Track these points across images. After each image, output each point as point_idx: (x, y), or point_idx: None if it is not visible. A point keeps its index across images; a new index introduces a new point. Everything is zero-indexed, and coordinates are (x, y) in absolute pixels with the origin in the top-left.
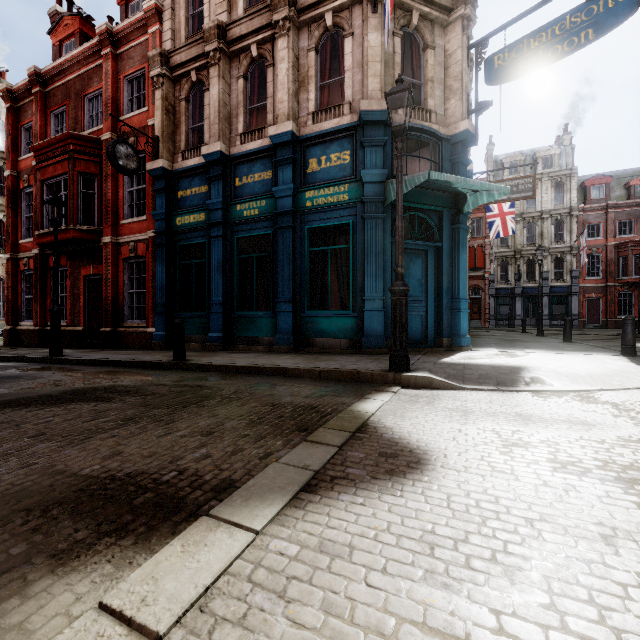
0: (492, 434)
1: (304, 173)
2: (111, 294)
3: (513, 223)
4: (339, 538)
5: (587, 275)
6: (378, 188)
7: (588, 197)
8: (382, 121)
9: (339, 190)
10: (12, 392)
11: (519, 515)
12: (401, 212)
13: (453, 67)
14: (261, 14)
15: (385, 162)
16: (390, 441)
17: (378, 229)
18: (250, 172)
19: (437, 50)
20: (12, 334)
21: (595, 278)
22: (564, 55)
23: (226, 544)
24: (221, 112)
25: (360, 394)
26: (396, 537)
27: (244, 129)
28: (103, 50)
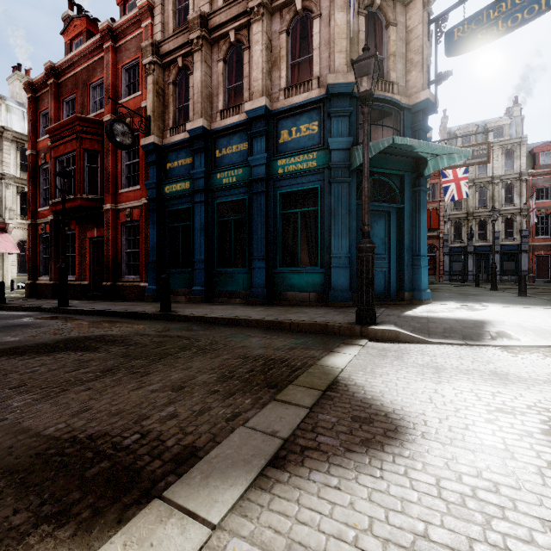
0: (471, 396)
1: (276, 143)
2: (111, 253)
3: (467, 187)
4: (311, 540)
5: (536, 234)
6: (344, 155)
7: (537, 163)
8: (348, 93)
9: (308, 158)
10: (15, 340)
11: (531, 514)
12: (367, 173)
13: (414, 42)
14: (238, 3)
15: (350, 131)
16: (363, 402)
17: (344, 192)
18: (229, 144)
19: (399, 27)
20: (32, 287)
21: (544, 237)
22: (524, 22)
23: (175, 545)
24: (203, 92)
25: (329, 347)
26: (381, 543)
27: (223, 106)
28: (105, 44)
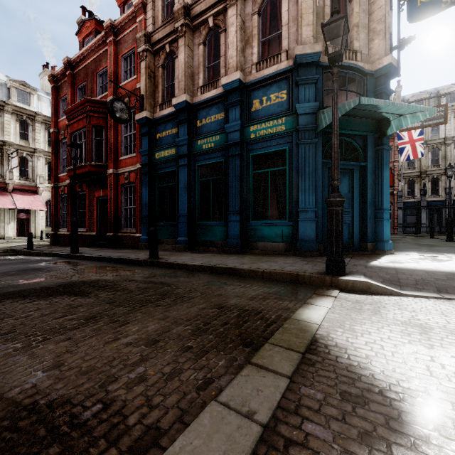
0: None
1: (249, 112)
2: (113, 209)
3: (422, 147)
4: None
5: None
6: (311, 118)
7: None
8: (314, 62)
9: (277, 123)
10: (26, 283)
11: None
12: (337, 130)
13: (376, 12)
14: None
15: (316, 96)
16: (349, 371)
17: (310, 152)
18: (208, 115)
19: None
20: (54, 237)
21: None
22: None
23: None
24: (186, 71)
25: (301, 297)
26: None
27: (203, 83)
28: (108, 39)
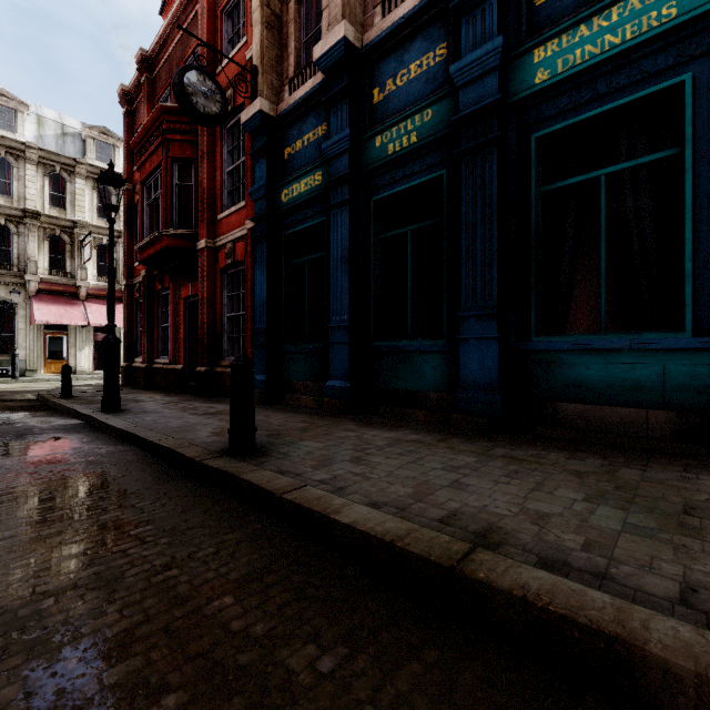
0: None
1: (527, 10)
2: (206, 320)
3: None
4: None
5: None
6: None
7: None
8: None
9: (643, 2)
10: None
11: None
12: None
13: None
14: None
15: None
16: None
17: None
18: (400, 66)
19: None
20: (128, 372)
21: None
22: None
23: None
24: None
25: None
26: None
27: None
28: None
